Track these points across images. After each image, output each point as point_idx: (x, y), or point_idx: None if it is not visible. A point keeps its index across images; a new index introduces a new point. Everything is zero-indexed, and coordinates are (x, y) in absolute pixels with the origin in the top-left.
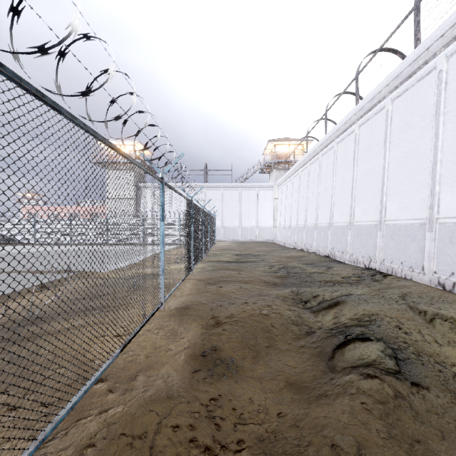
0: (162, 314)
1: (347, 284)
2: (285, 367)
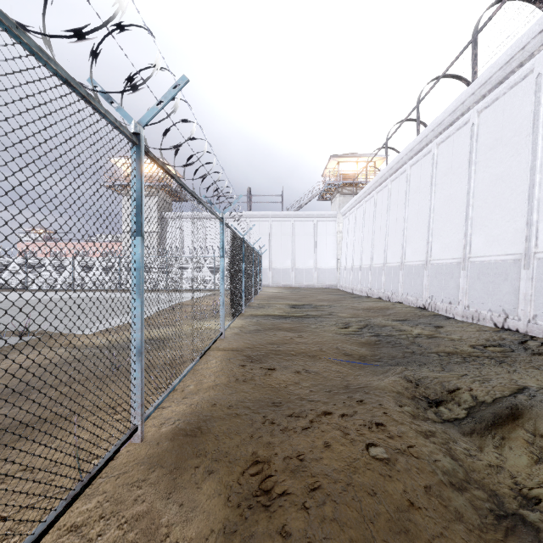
0: (133, 456)
1: (488, 360)
2: None
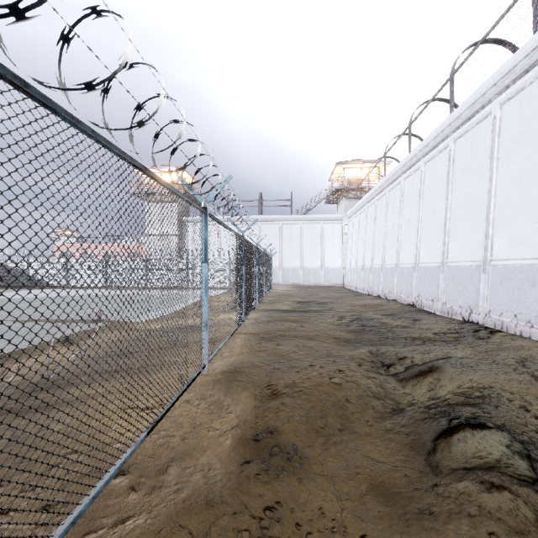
0: (204, 379)
1: (441, 343)
2: (366, 460)
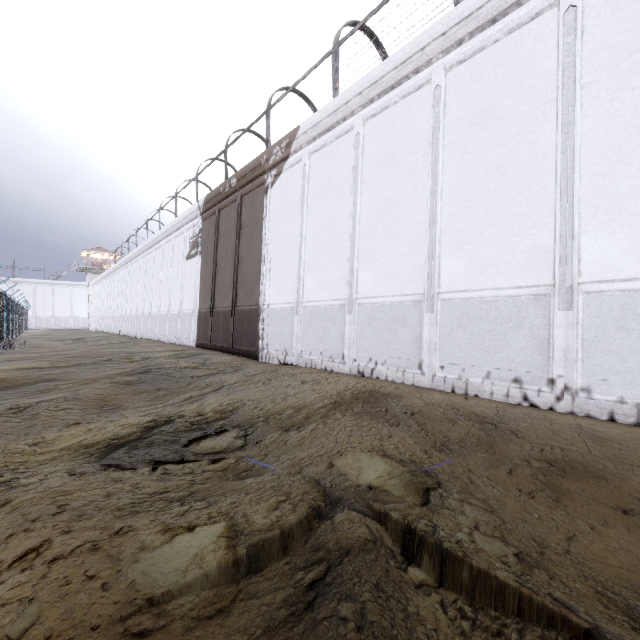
0: (22, 336)
1: None
2: None
